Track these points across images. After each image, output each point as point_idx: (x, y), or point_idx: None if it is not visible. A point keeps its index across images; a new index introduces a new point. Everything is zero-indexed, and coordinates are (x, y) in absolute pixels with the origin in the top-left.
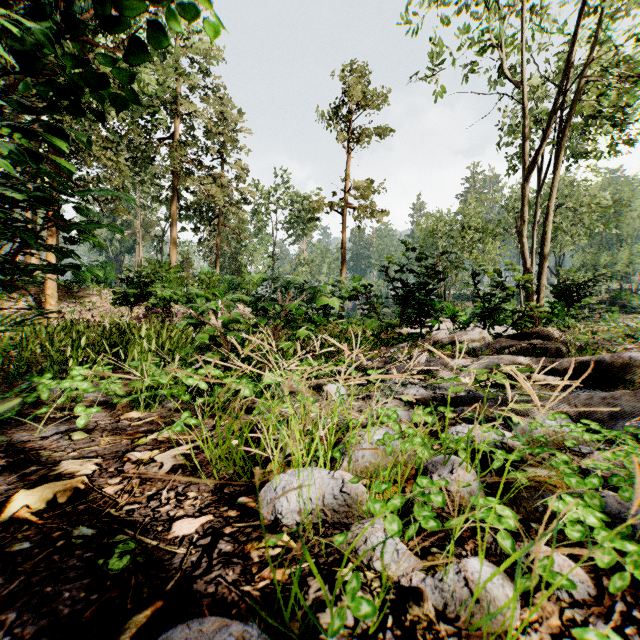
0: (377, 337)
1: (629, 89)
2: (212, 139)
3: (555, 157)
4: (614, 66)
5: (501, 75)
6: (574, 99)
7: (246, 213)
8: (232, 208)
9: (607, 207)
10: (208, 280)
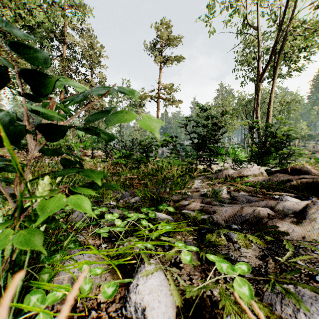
0: (181, 171)
1: (309, 37)
2: (85, 59)
3: (273, 70)
4: (303, 22)
5: (243, 27)
6: (284, 38)
7: (104, 101)
8: (97, 98)
9: (290, 102)
10: (81, 137)
